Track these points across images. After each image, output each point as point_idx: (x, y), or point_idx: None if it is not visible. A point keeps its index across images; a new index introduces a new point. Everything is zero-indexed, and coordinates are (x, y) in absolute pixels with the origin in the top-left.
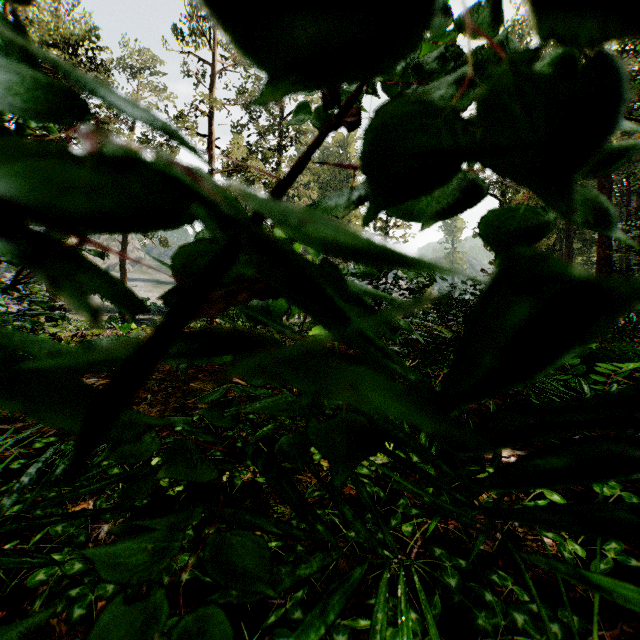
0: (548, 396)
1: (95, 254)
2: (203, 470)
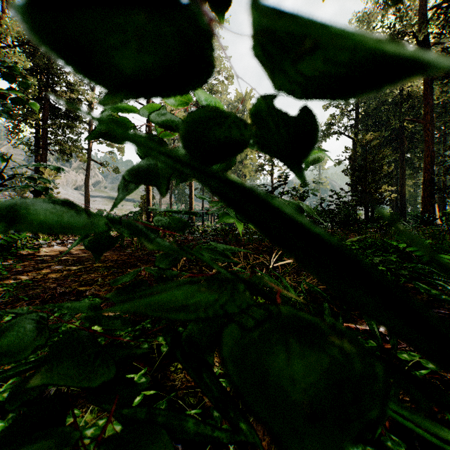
0: (433, 281)
1: (56, 170)
2: (113, 367)
